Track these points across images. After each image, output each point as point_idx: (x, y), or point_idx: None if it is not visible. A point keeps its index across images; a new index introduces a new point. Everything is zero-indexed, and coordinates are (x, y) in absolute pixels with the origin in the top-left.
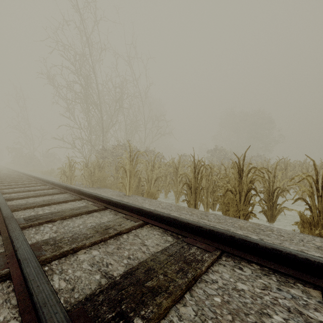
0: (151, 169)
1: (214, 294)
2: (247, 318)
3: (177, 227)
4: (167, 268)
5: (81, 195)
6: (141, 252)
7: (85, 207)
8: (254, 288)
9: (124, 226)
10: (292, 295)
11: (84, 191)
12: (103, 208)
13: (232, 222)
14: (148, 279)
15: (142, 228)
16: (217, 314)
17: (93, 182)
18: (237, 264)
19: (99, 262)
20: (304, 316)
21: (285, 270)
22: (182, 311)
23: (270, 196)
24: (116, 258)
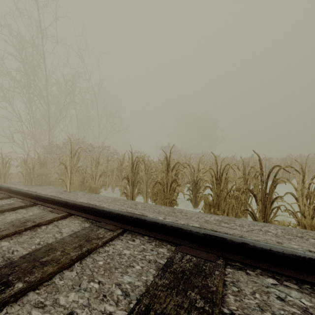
0: (95, 165)
1: (100, 259)
2: (115, 270)
3: (96, 214)
4: (68, 246)
5: (10, 192)
6: (53, 238)
7: (9, 205)
8: (133, 251)
9: (46, 218)
10: (157, 252)
11: (13, 188)
12: (32, 204)
13: (154, 209)
14: (45, 256)
15: (64, 219)
16: (94, 271)
17: (32, 180)
18: (133, 237)
19: (5, 250)
20: (156, 263)
21: (160, 236)
22: (66, 273)
23: (194, 186)
24: (25, 245)
